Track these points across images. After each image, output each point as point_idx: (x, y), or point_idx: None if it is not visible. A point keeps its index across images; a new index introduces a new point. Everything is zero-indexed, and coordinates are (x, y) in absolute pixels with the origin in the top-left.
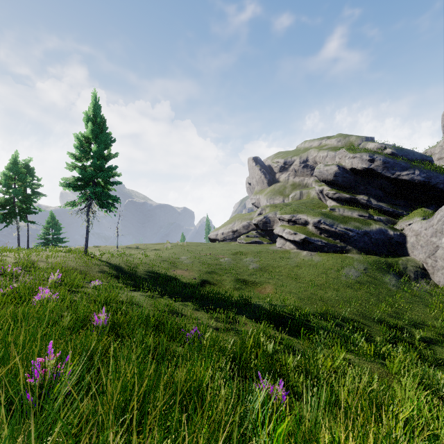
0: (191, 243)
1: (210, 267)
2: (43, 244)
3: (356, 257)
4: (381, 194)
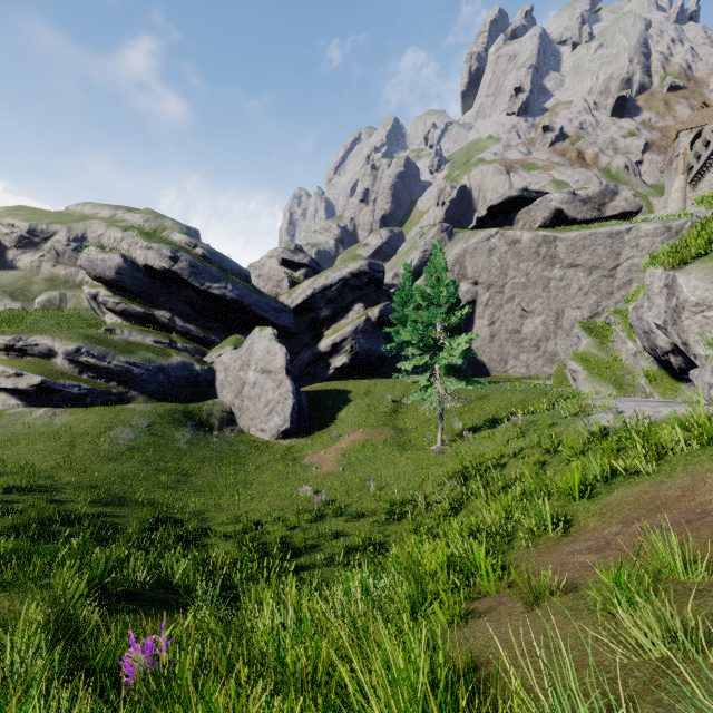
0: None
1: None
2: None
3: (141, 407)
4: (191, 312)
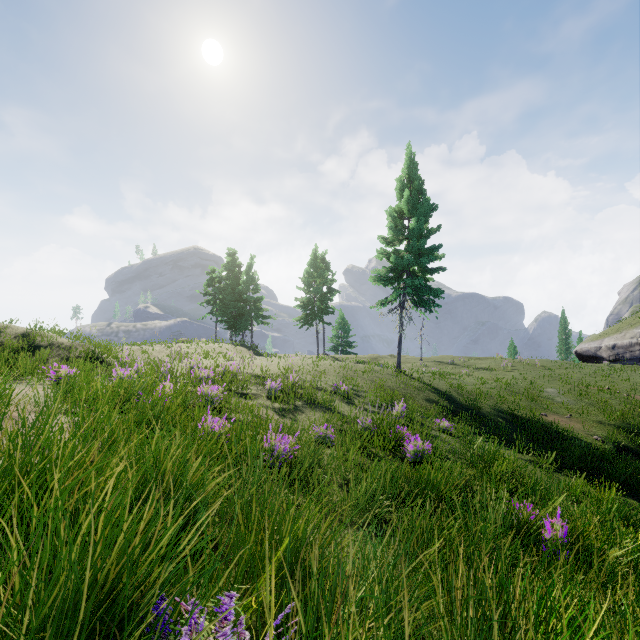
0: (547, 363)
1: (624, 419)
2: (333, 348)
3: None
4: None
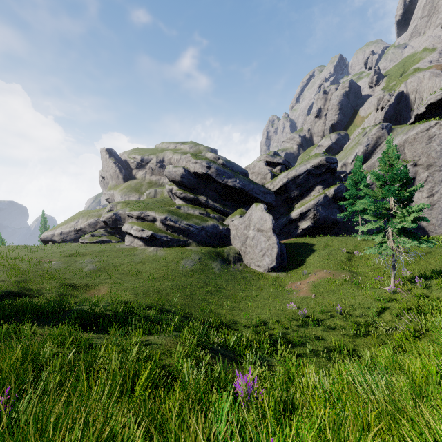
0: (4, 247)
1: (24, 275)
2: None
3: (194, 249)
4: (216, 196)
